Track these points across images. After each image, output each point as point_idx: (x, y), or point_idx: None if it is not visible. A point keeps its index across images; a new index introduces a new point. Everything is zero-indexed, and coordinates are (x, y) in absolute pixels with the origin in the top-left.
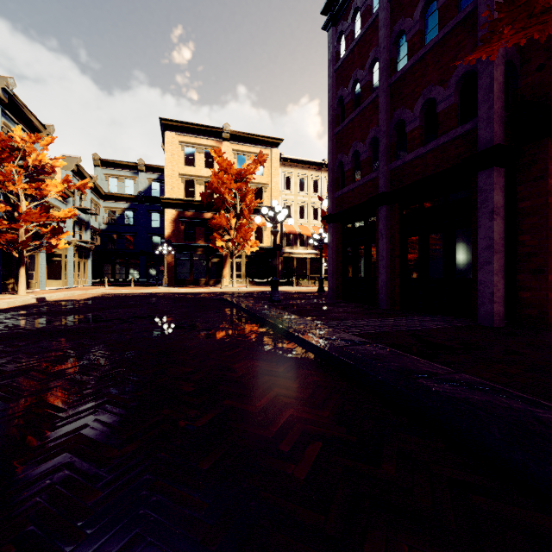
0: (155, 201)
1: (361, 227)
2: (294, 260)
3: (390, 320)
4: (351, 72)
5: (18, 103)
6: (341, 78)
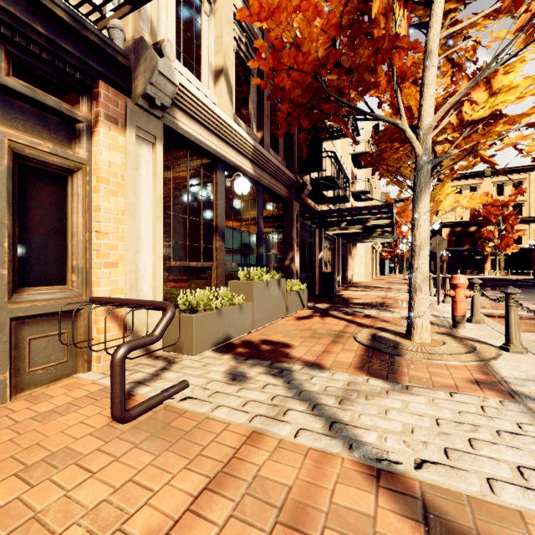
0: None
1: None
2: None
3: None
4: None
5: None
6: None
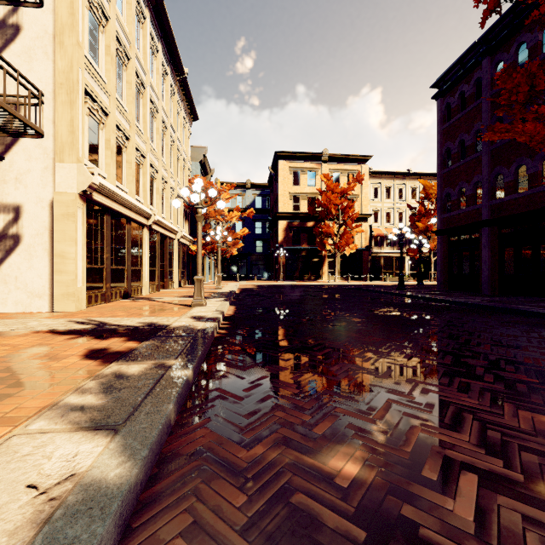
0: (258, 212)
1: (466, 239)
2: (381, 258)
3: (495, 297)
4: (457, 133)
5: (205, 160)
6: (448, 135)
